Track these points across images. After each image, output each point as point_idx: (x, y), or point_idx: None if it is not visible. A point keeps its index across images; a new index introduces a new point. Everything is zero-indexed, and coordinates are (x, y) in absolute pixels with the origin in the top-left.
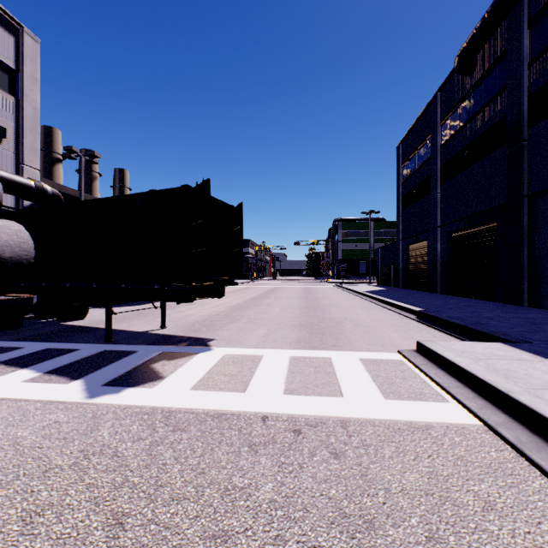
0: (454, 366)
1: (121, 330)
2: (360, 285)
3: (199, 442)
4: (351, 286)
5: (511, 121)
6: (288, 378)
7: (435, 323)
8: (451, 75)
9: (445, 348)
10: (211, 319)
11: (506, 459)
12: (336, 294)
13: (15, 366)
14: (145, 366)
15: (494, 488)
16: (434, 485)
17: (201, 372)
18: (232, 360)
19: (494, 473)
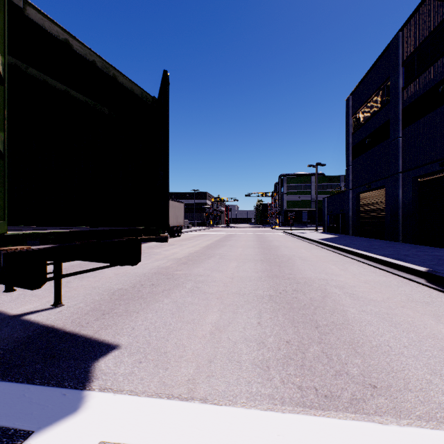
0: None
1: None
2: (308, 232)
3: None
4: (300, 233)
5: None
6: None
7: None
8: (418, 9)
9: None
10: (143, 283)
11: None
12: (289, 241)
13: None
14: None
15: None
16: None
17: None
18: None
19: None
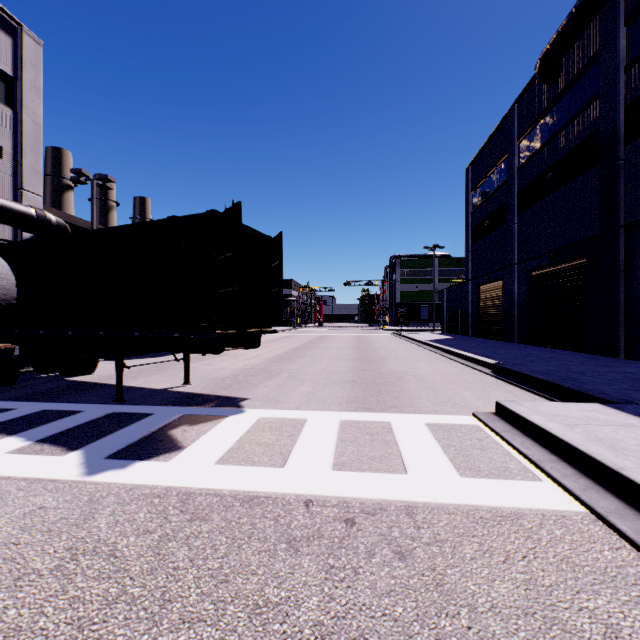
0: (545, 434)
1: (135, 387)
2: (421, 333)
3: (222, 536)
4: (411, 334)
5: (604, 136)
6: (338, 448)
7: (515, 378)
8: (531, 84)
9: (532, 411)
10: (244, 374)
11: (625, 561)
12: (393, 343)
13: (1, 433)
14: (161, 433)
15: (615, 605)
16: (534, 599)
17: (230, 441)
18: (269, 426)
19: (612, 583)
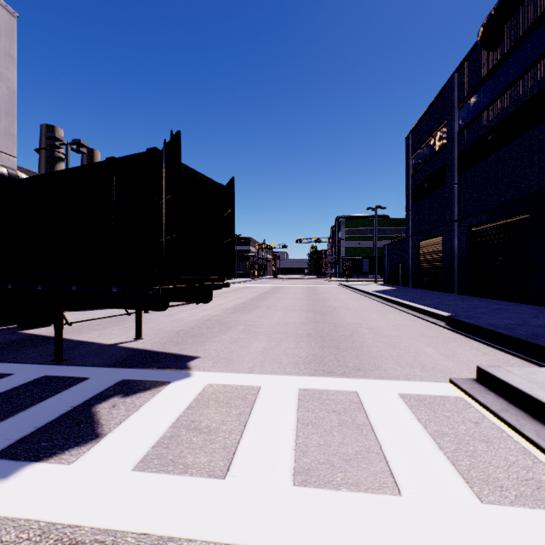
0: None
1: (85, 341)
2: (365, 284)
3: None
4: (357, 285)
5: None
6: (299, 438)
7: (474, 332)
8: (471, 53)
9: (531, 383)
10: (200, 326)
11: None
12: (342, 294)
13: None
14: (83, 410)
15: None
16: None
17: (163, 424)
18: (215, 397)
19: None
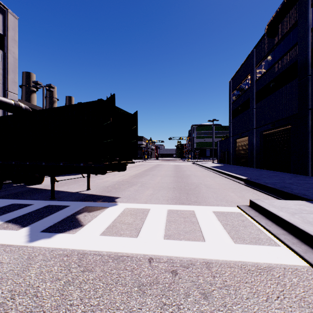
0: (278, 218)
1: (62, 191)
2: (207, 163)
3: (100, 282)
4: (202, 163)
5: (300, 63)
6: (167, 226)
7: (256, 186)
8: (262, 38)
9: (270, 205)
10: (118, 184)
11: None
12: (193, 168)
13: None
14: (72, 217)
15: None
16: None
17: (109, 221)
18: (130, 212)
19: None
